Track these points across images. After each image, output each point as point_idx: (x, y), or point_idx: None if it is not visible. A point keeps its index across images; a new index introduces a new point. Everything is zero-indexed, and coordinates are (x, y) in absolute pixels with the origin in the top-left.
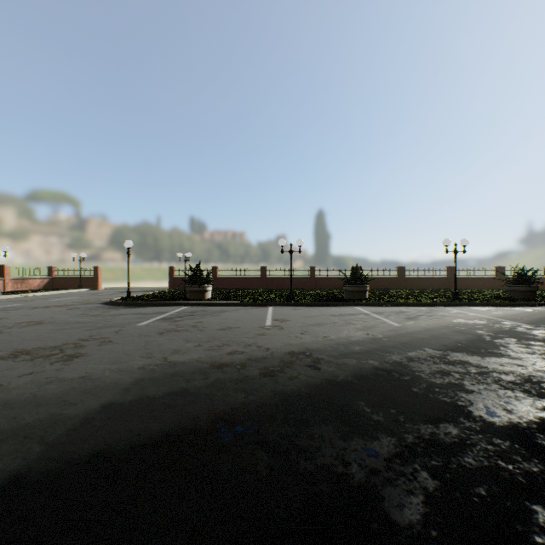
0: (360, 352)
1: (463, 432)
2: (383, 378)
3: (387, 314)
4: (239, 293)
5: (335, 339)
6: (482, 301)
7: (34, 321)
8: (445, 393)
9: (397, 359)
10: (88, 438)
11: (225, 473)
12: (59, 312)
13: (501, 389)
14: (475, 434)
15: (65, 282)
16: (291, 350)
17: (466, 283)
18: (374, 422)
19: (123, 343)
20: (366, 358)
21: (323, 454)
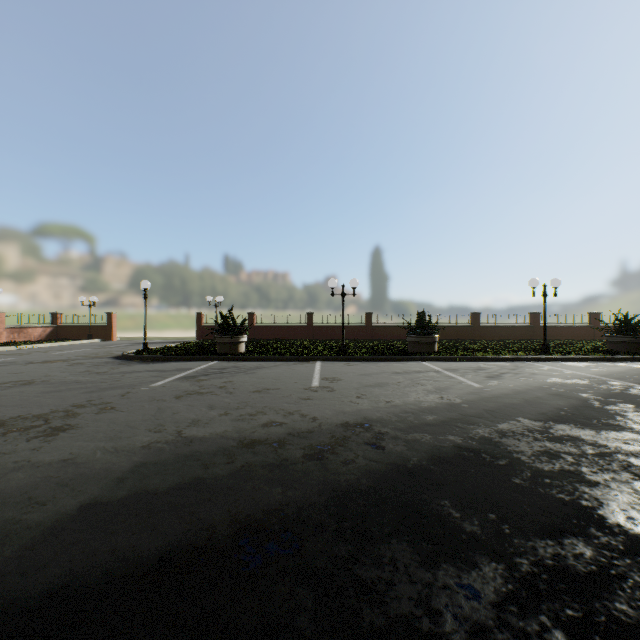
0: (435, 423)
1: (601, 553)
2: (471, 462)
3: (463, 372)
4: (280, 345)
5: (400, 405)
6: (578, 355)
7: (23, 380)
8: (560, 487)
9: (485, 434)
10: (48, 565)
11: (246, 634)
12: (57, 368)
13: (635, 480)
14: (620, 558)
15: (73, 331)
16: (345, 420)
17: (553, 332)
18: (467, 536)
19: (129, 411)
20: (444, 432)
21: (397, 595)
